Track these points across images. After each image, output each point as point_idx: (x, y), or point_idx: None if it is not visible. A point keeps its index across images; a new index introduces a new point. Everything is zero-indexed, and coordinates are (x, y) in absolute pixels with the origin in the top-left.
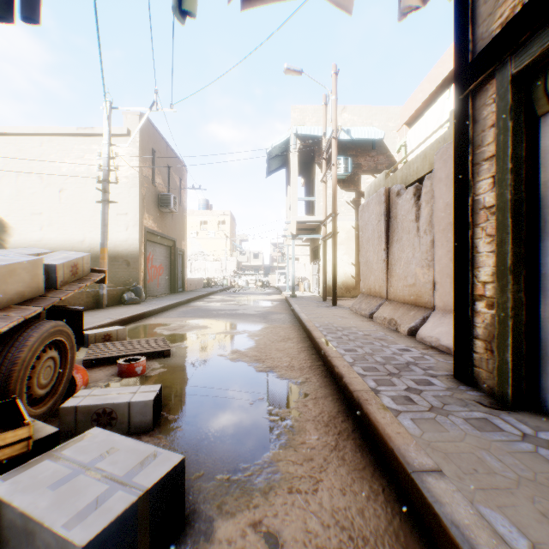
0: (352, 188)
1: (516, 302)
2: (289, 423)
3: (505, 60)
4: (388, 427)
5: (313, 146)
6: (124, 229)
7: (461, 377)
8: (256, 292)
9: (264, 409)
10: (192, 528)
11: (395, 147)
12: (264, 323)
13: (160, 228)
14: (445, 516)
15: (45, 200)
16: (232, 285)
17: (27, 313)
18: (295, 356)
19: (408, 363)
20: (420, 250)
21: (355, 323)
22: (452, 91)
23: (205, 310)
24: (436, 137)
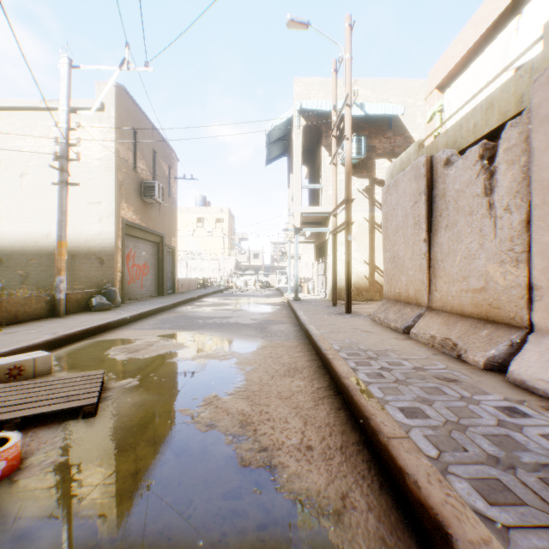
0: (365, 174)
1: None
2: None
3: None
4: None
5: (320, 125)
6: (97, 221)
7: None
8: (255, 293)
9: None
10: None
11: (415, 127)
12: (261, 339)
13: (144, 221)
14: None
15: (3, 186)
16: (229, 285)
17: None
18: (310, 413)
19: None
20: (496, 236)
21: (389, 343)
22: (525, 16)
23: (190, 318)
24: (493, 88)
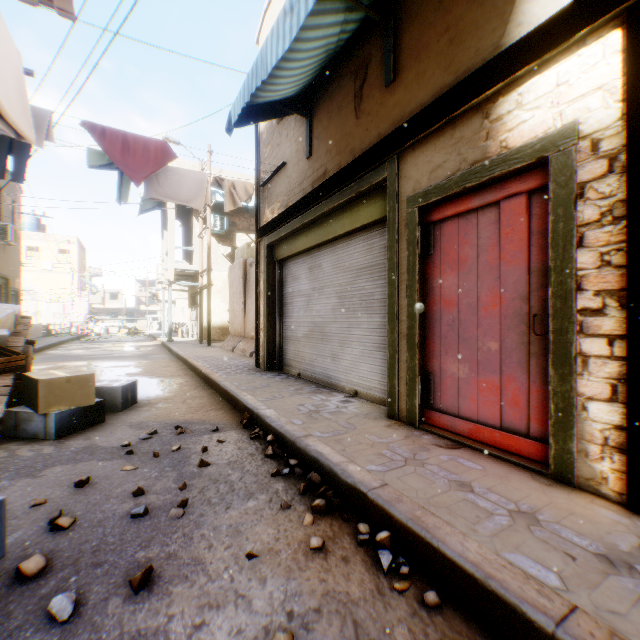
0: (229, 243)
1: (269, 330)
2: (174, 387)
3: (265, 237)
4: (215, 377)
5: None
6: None
7: (257, 365)
8: (124, 339)
9: (160, 386)
10: (141, 402)
11: None
12: (146, 360)
13: None
14: (222, 384)
15: None
16: (85, 333)
17: (24, 340)
18: (175, 372)
19: (239, 365)
20: None
21: (220, 354)
22: None
23: (74, 356)
24: None
